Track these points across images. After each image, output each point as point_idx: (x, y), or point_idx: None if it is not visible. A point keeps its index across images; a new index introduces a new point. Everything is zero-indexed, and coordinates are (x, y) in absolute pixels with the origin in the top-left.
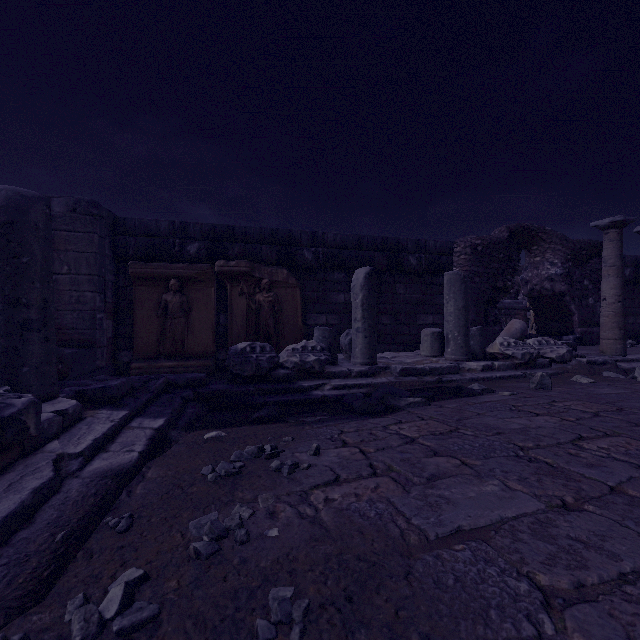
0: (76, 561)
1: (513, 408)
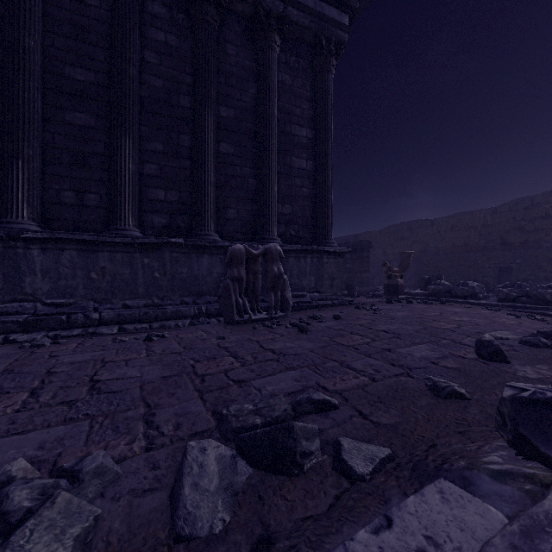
0: (505, 310)
1: (476, 324)
